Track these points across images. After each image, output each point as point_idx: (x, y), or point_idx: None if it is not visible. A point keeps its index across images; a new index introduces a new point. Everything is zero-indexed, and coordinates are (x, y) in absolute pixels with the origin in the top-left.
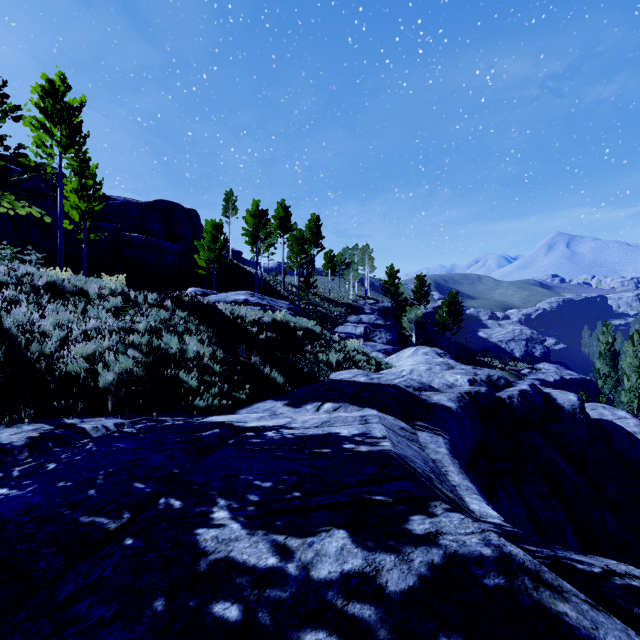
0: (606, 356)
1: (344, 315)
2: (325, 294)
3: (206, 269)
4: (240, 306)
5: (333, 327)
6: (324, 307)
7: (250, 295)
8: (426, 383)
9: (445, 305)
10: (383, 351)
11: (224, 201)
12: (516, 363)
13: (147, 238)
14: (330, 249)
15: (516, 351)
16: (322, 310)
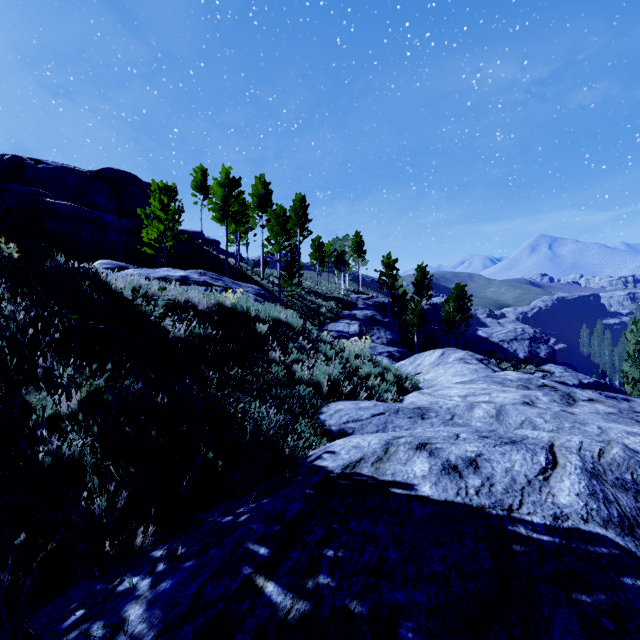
0: (636, 358)
1: (334, 310)
2: (312, 287)
3: (158, 249)
4: (169, 284)
5: (321, 324)
6: (311, 301)
7: (199, 274)
8: (625, 479)
9: (452, 299)
10: (386, 354)
11: (195, 179)
12: (526, 365)
13: (80, 208)
14: (318, 236)
15: (520, 351)
16: (308, 304)
